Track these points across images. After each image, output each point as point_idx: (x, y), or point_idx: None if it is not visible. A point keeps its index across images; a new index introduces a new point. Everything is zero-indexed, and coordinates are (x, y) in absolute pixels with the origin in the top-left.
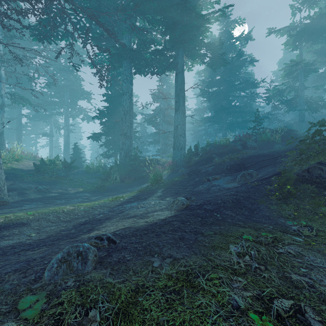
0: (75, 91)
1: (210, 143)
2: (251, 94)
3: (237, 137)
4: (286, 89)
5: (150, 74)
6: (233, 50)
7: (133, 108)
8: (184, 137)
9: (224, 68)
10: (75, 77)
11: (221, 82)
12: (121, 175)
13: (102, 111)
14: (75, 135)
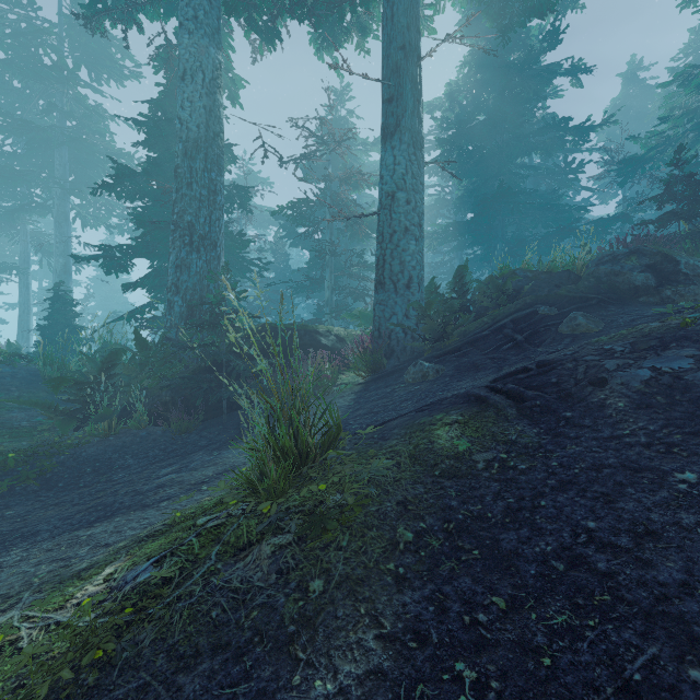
0: (87, 148)
1: (510, 269)
2: (568, 166)
3: (610, 245)
4: (685, 137)
5: (285, 10)
6: (519, 45)
7: (222, 138)
8: (420, 239)
9: (504, 81)
10: (83, 104)
11: (493, 124)
12: (155, 395)
13: (127, 169)
14: (110, 279)
